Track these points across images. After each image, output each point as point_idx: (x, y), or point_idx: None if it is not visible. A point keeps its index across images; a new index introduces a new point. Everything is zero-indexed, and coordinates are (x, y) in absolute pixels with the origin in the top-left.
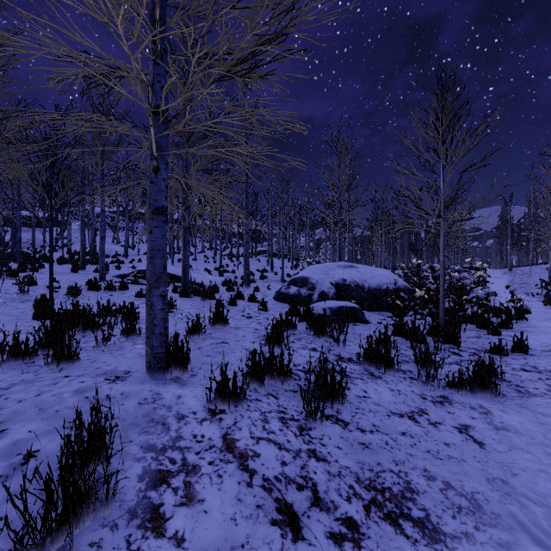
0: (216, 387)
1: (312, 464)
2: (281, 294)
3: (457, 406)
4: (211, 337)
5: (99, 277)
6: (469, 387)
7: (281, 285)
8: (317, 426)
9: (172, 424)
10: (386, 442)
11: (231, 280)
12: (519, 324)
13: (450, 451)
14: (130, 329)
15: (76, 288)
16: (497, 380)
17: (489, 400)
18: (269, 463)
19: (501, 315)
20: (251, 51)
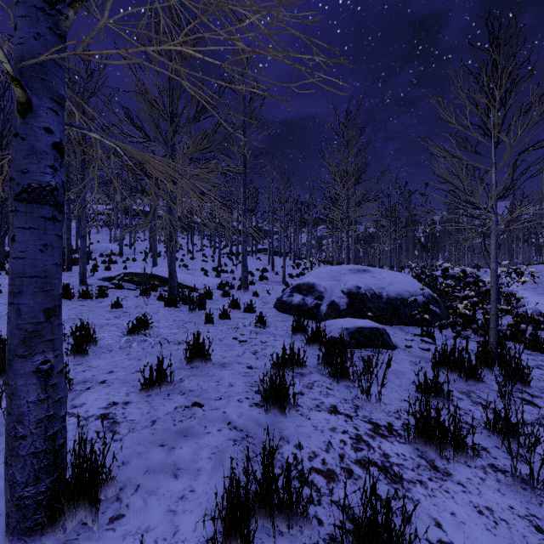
0: None
1: None
2: (282, 303)
3: None
4: (180, 391)
5: (79, 281)
6: None
7: (283, 288)
8: None
9: None
10: None
11: (228, 282)
12: None
13: None
14: None
15: None
16: None
17: None
18: None
19: (542, 328)
20: None
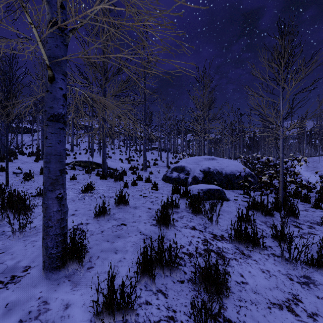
0: (103, 300)
1: None
2: (166, 177)
3: (322, 289)
4: (114, 218)
5: None
6: None
7: (167, 170)
8: None
9: None
10: None
11: (135, 166)
12: None
13: None
14: None
15: (27, 175)
16: None
17: None
18: None
19: (312, 191)
20: None
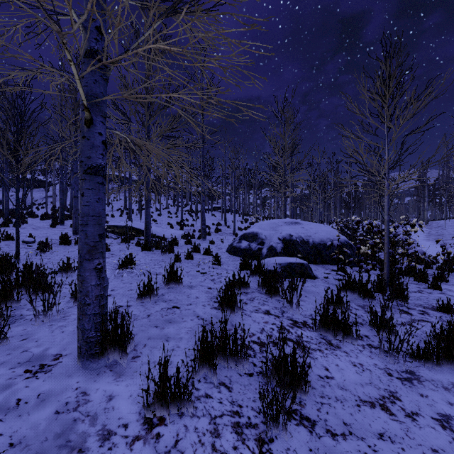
0: (154, 389)
1: None
2: (233, 248)
3: (428, 386)
4: (163, 300)
5: (72, 232)
6: (436, 360)
7: (233, 238)
8: (279, 433)
9: (92, 449)
10: None
11: (189, 233)
12: (451, 276)
13: None
14: None
15: (44, 244)
16: None
17: None
18: None
19: (432, 267)
20: None
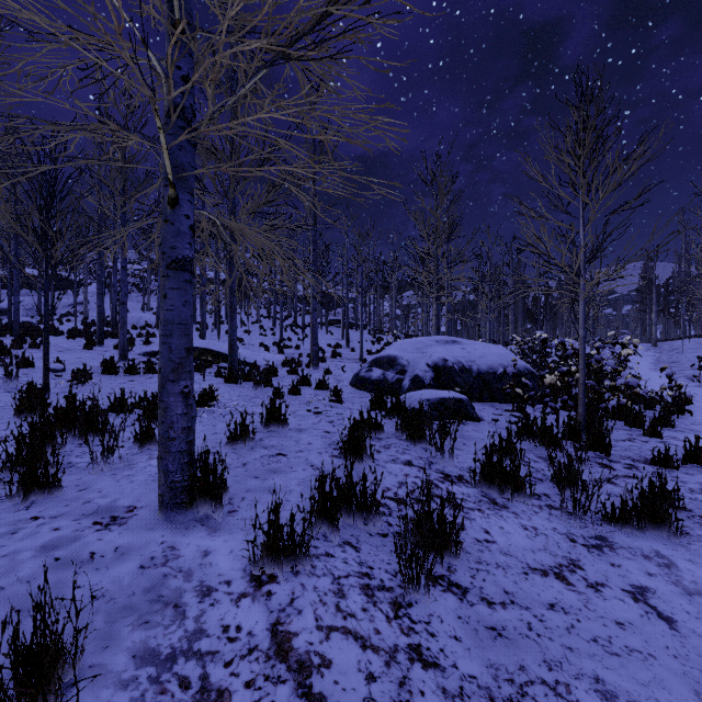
0: (263, 540)
1: (417, 675)
2: (360, 379)
3: (623, 554)
4: (262, 446)
5: (119, 356)
6: (637, 523)
7: (360, 365)
8: (420, 598)
9: (190, 605)
10: (528, 624)
11: (294, 359)
12: (681, 419)
13: (628, 638)
14: (146, 435)
15: (82, 373)
16: (672, 509)
17: (667, 543)
18: (347, 679)
19: (654, 407)
20: (319, 20)
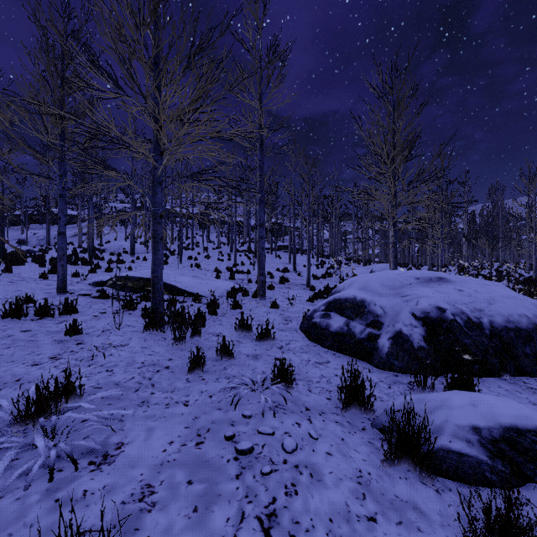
0: None
1: None
2: (313, 327)
3: None
4: None
5: (56, 288)
6: None
7: (309, 296)
8: None
9: None
10: None
11: (241, 287)
12: None
13: None
14: None
15: None
16: None
17: None
18: None
19: None
20: None
